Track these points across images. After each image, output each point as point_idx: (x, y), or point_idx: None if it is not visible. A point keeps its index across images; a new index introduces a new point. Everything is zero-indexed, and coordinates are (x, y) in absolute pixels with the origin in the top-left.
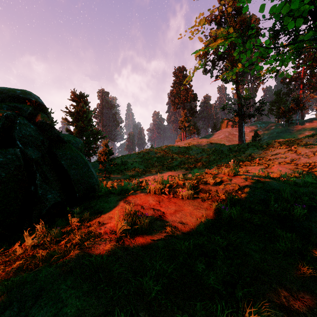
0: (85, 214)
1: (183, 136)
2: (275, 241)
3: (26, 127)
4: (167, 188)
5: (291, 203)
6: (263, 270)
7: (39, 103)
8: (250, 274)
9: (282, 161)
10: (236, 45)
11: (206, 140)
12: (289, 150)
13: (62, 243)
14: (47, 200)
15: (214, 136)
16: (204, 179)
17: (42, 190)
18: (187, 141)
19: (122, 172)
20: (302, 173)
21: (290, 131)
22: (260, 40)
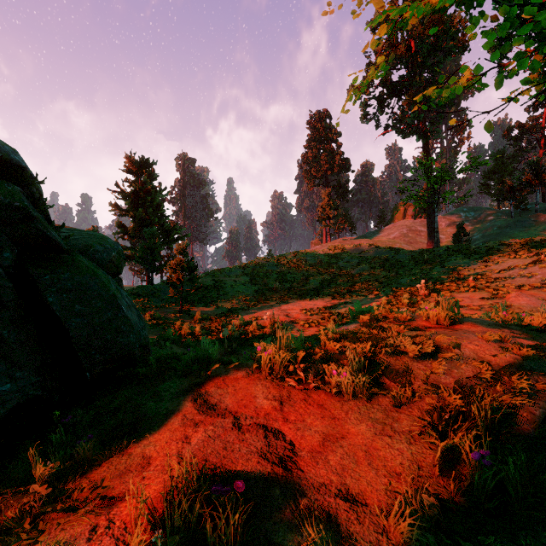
0: (83, 447)
1: (324, 235)
2: None
3: None
4: (301, 365)
5: None
6: None
7: (11, 163)
8: None
9: (523, 283)
10: (423, 68)
11: (368, 241)
12: (536, 262)
13: None
14: None
15: (381, 234)
16: (391, 340)
17: None
18: (333, 243)
19: (214, 301)
20: None
21: (525, 224)
22: None
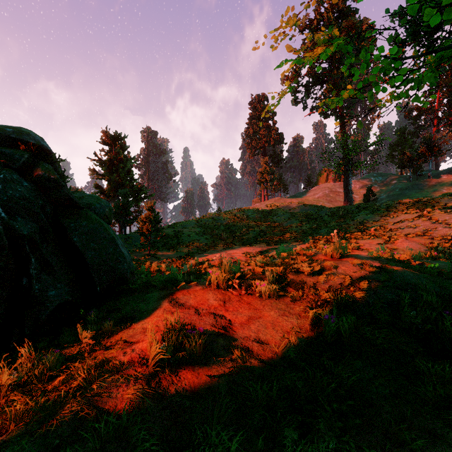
0: (106, 324)
1: (263, 195)
2: (416, 379)
3: (14, 185)
4: (237, 280)
5: (440, 310)
6: (401, 439)
7: (42, 148)
8: (378, 447)
9: (409, 232)
10: (340, 63)
11: (297, 200)
12: (420, 216)
13: (56, 383)
14: (48, 299)
15: (308, 194)
16: (295, 265)
17: (41, 284)
18: (270, 202)
19: (175, 247)
20: (442, 251)
21: (420, 187)
22: (383, 47)
